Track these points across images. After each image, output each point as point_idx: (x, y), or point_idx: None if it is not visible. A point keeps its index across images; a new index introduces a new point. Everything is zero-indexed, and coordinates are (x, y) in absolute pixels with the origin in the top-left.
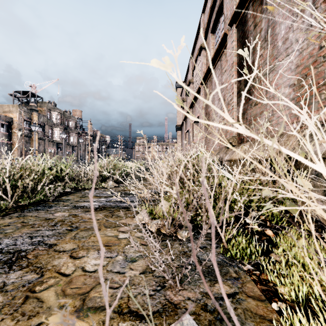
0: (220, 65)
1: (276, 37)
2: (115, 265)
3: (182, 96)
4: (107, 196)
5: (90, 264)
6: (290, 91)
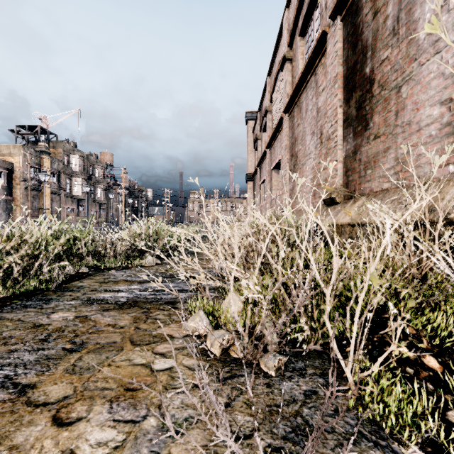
0: (314, 81)
1: (414, 26)
2: (139, 444)
3: (254, 132)
4: (142, 281)
5: (89, 443)
6: (443, 112)
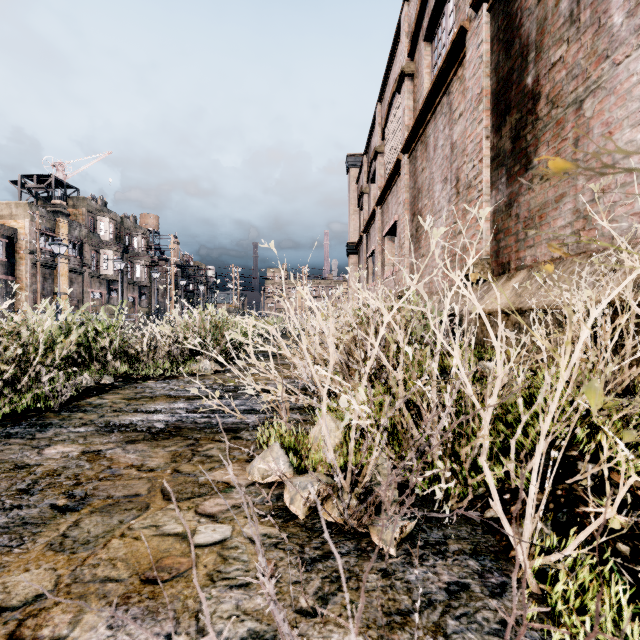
0: (447, 104)
1: (605, 6)
2: None
3: (359, 184)
4: (192, 396)
5: None
6: None
